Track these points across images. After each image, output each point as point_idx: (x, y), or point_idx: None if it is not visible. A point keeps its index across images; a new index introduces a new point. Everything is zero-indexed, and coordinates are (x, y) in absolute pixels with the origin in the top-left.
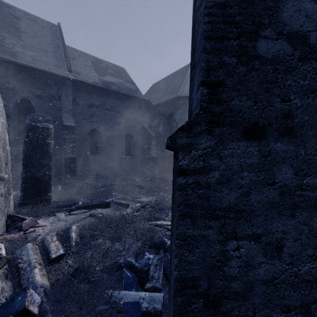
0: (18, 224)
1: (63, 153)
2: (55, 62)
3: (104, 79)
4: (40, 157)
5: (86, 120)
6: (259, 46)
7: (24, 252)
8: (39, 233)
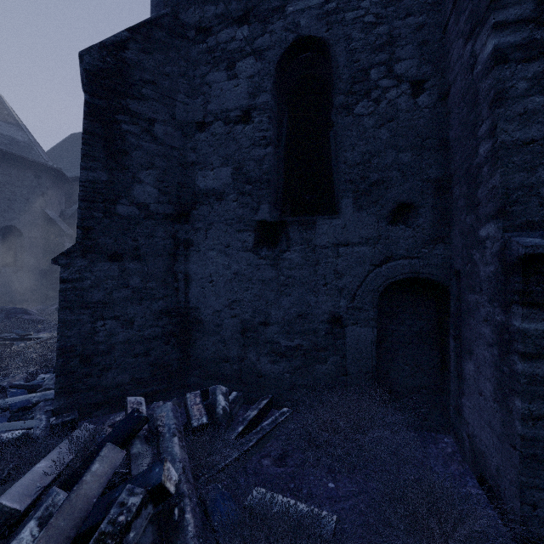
0: None
1: None
2: None
3: None
4: None
5: None
6: (119, 208)
7: None
8: None
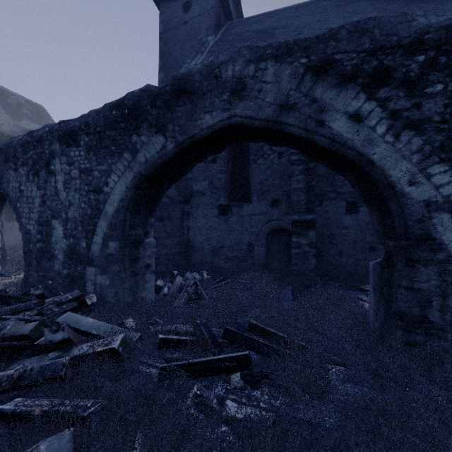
0: None
1: None
2: None
3: (22, 125)
4: None
5: None
6: (162, 200)
7: None
8: None
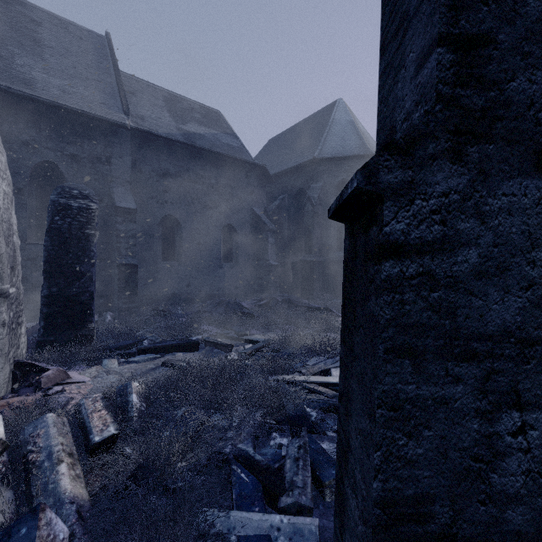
0: (34, 378)
1: (115, 256)
2: (101, 98)
3: (186, 128)
4: (74, 260)
5: (156, 199)
6: None
7: (39, 430)
8: (72, 394)
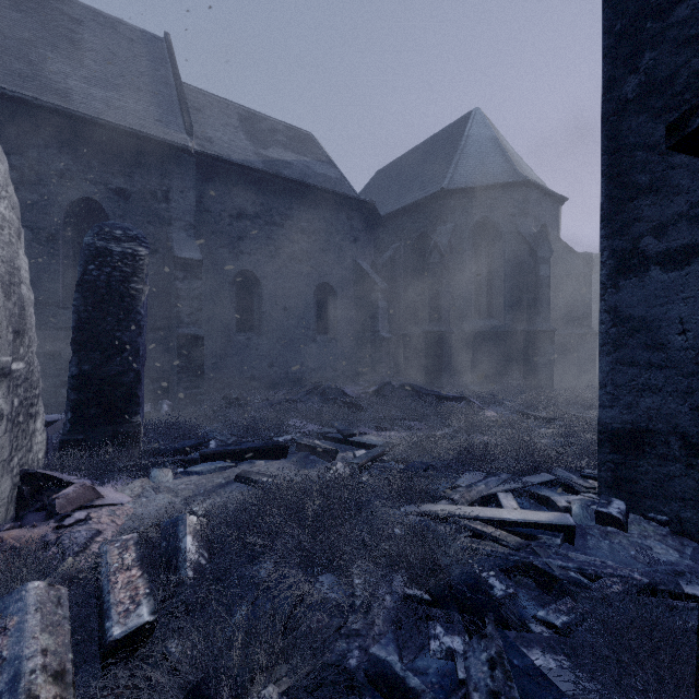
0: (50, 496)
1: (174, 324)
2: (156, 114)
3: (268, 153)
4: (114, 326)
5: (228, 248)
6: None
7: (8, 619)
8: (101, 525)
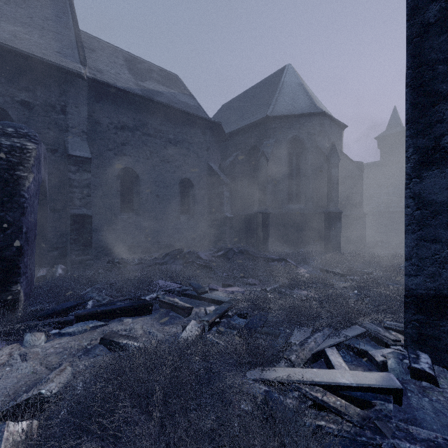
0: None
1: (69, 206)
2: (57, 47)
3: (145, 85)
4: None
5: (114, 151)
6: None
7: None
8: None
